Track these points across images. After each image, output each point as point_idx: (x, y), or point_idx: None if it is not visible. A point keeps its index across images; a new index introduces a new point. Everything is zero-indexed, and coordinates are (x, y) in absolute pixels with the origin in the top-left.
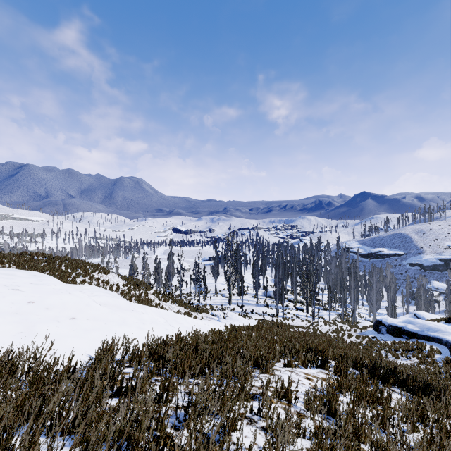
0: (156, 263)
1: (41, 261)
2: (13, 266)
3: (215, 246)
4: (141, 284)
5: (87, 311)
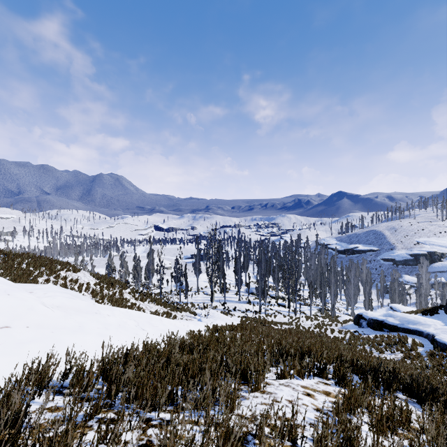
0: (135, 261)
1: None
2: None
3: (197, 243)
4: (116, 282)
5: (29, 317)
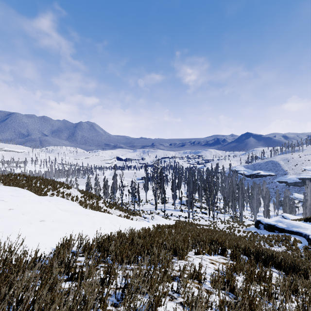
0: (105, 182)
1: (22, 180)
2: (2, 183)
3: (146, 170)
4: (94, 196)
5: (53, 216)
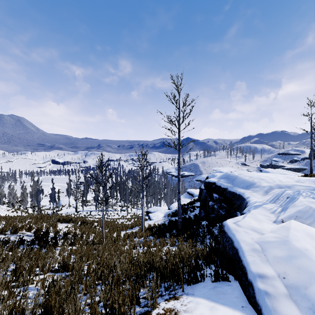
0: (23, 189)
1: None
2: None
3: (69, 176)
4: None
5: None
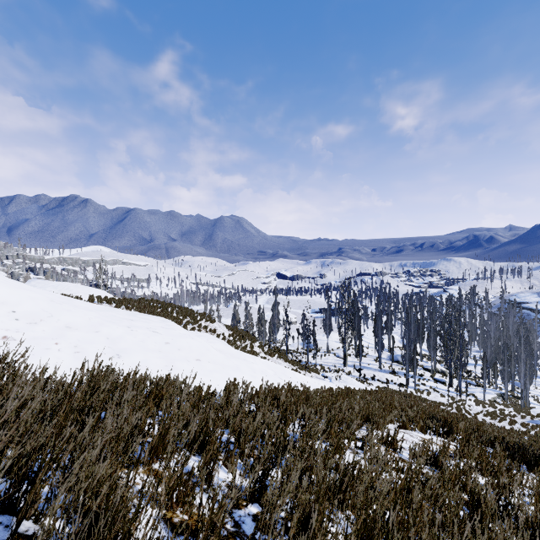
0: (260, 314)
1: (157, 307)
2: (136, 311)
3: (327, 297)
4: (246, 335)
5: (208, 355)
